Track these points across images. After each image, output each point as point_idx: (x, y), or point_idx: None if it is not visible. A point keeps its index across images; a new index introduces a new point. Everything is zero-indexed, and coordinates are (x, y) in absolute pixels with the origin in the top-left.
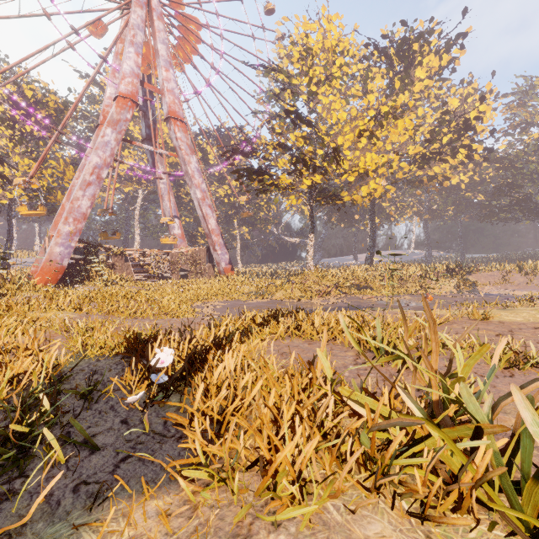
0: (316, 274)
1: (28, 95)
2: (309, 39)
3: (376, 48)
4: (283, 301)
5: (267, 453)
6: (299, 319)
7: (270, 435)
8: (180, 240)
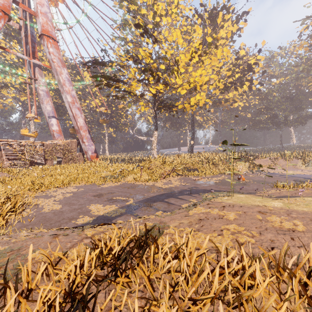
0: (159, 161)
1: None
2: None
3: (196, 12)
4: (133, 184)
5: None
6: None
7: None
8: (58, 134)
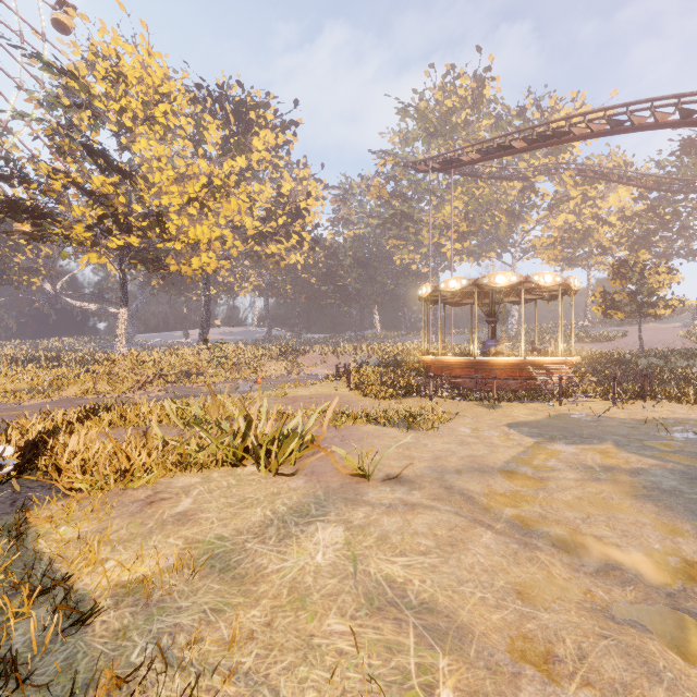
0: (131, 361)
1: None
2: (122, 59)
3: (211, 95)
4: (82, 398)
5: (128, 466)
6: (124, 411)
7: (131, 456)
8: None
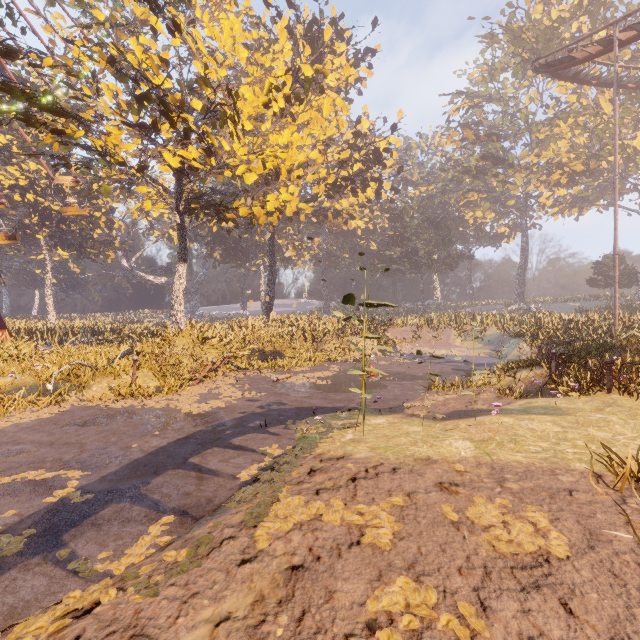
0: (190, 337)
1: None
2: None
3: (280, 16)
4: (105, 407)
5: None
6: None
7: None
8: None
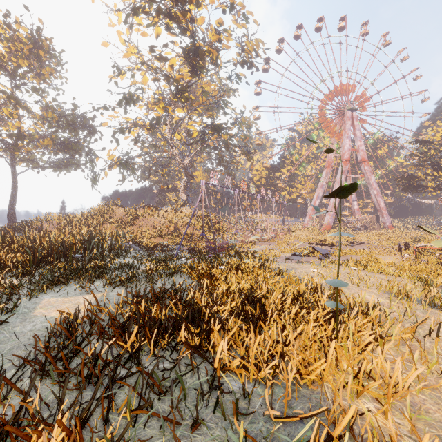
0: None
1: (293, 158)
2: None
3: None
4: None
5: None
6: None
7: None
8: (357, 211)
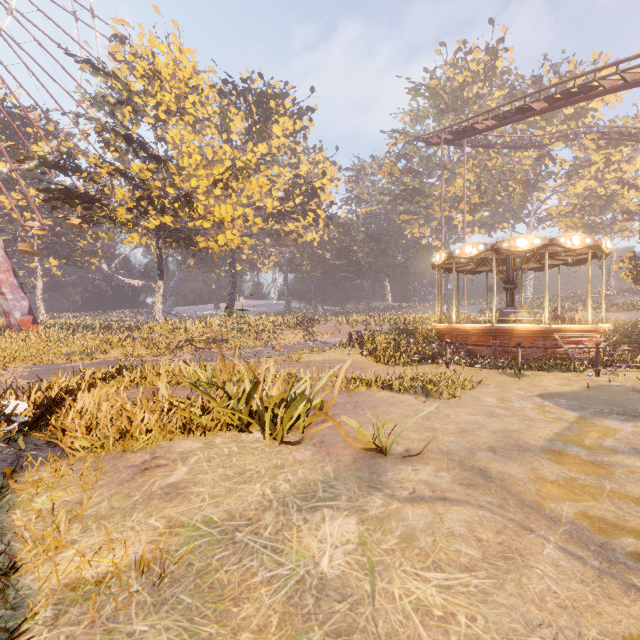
0: (165, 328)
1: None
2: (157, 58)
3: (236, 89)
4: (122, 360)
5: (129, 427)
6: (145, 371)
7: (131, 417)
8: None
